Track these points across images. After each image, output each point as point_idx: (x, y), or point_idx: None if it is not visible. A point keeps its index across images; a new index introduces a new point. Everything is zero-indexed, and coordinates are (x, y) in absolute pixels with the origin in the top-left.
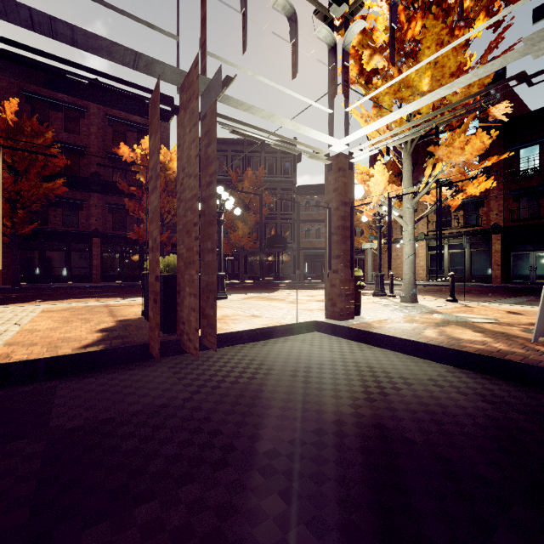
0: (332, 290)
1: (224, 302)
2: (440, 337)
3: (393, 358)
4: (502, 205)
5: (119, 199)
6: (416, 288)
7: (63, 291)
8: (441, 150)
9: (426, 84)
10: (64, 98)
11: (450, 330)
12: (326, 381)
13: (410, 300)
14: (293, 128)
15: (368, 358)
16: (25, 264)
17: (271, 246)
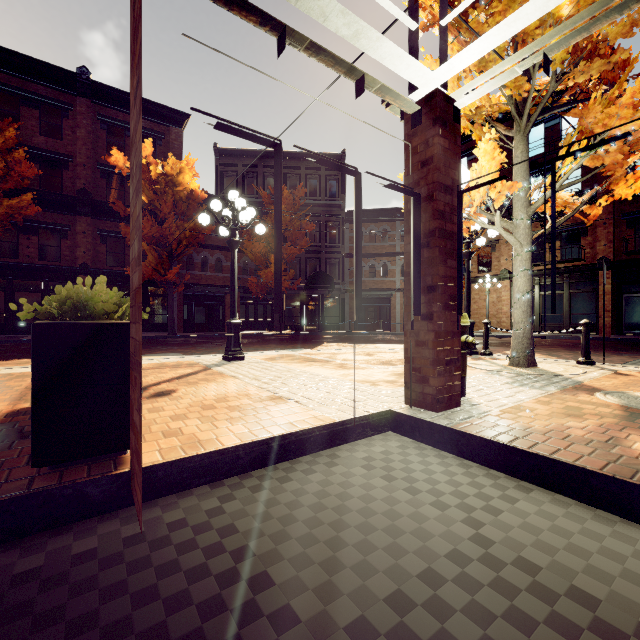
0: (420, 352)
1: (237, 365)
2: None
3: (611, 539)
4: (613, 233)
5: (115, 225)
6: (504, 341)
7: (25, 346)
8: (594, 113)
9: (568, 3)
10: (40, 90)
11: None
12: None
13: (526, 363)
14: (347, 34)
15: (545, 539)
16: None
17: (313, 286)
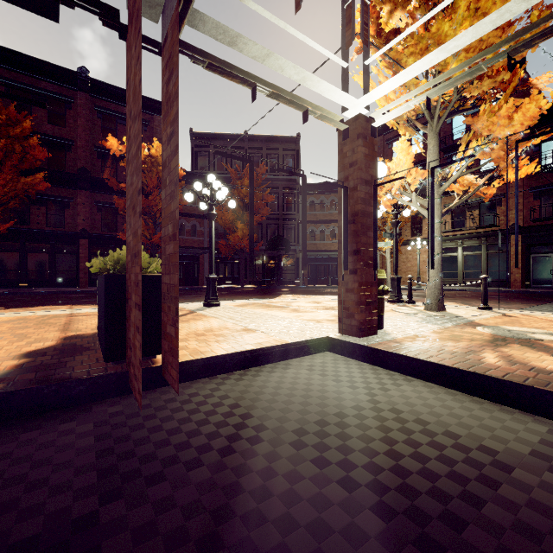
0: (349, 296)
1: (215, 310)
2: (511, 365)
3: (450, 401)
4: (522, 203)
5: (109, 197)
6: None
7: (40, 297)
8: (481, 121)
9: None
10: (48, 87)
11: (516, 352)
12: (356, 459)
13: (437, 308)
14: (297, 79)
15: (411, 401)
16: (4, 267)
17: (273, 248)
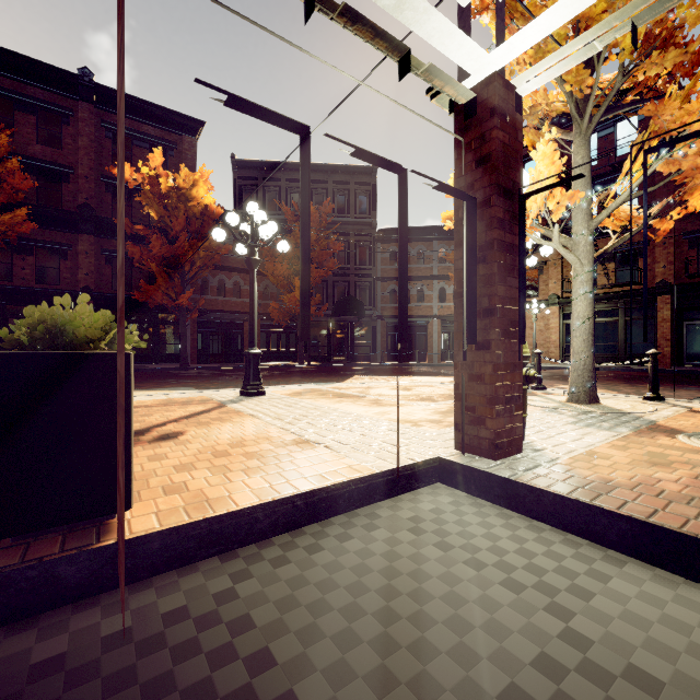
0: (474, 388)
1: (256, 402)
2: None
3: None
4: (673, 253)
5: None
6: (554, 373)
7: None
8: (671, 109)
9: None
10: (37, 94)
11: None
12: None
13: (587, 399)
14: (388, 4)
15: (659, 637)
16: None
17: (342, 312)
